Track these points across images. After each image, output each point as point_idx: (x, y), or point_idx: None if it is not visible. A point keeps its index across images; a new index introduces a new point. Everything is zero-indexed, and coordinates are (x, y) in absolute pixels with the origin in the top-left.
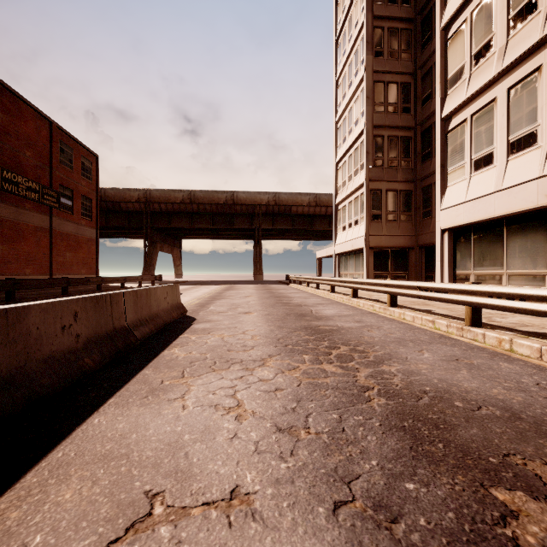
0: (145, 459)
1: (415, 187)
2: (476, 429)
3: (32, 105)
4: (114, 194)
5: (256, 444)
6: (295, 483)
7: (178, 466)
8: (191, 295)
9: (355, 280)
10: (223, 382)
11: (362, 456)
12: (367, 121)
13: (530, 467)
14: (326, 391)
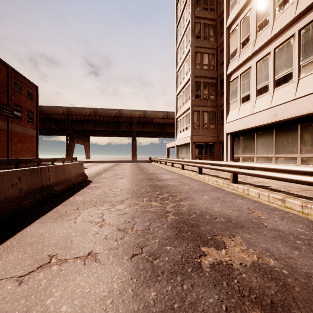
0: (51, 243)
1: (217, 110)
2: (209, 226)
3: None
4: (48, 109)
5: (106, 235)
6: (118, 249)
7: (66, 245)
8: (92, 168)
9: (182, 160)
10: (98, 211)
11: (153, 238)
12: (192, 73)
13: (222, 239)
14: (148, 214)
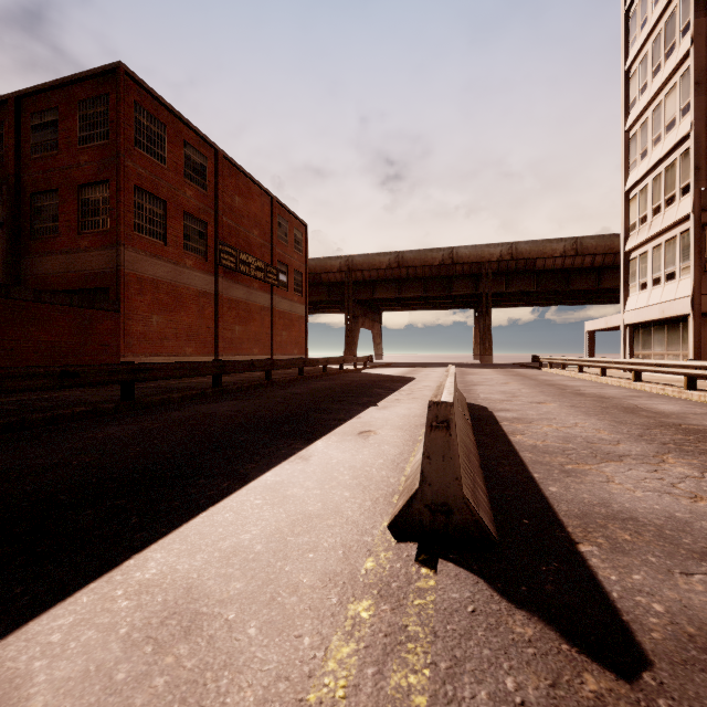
0: (661, 525)
1: None
2: None
3: (259, 183)
4: (314, 265)
5: None
6: None
7: None
8: (429, 379)
9: (694, 364)
10: (639, 473)
11: None
12: (697, 120)
13: None
14: None
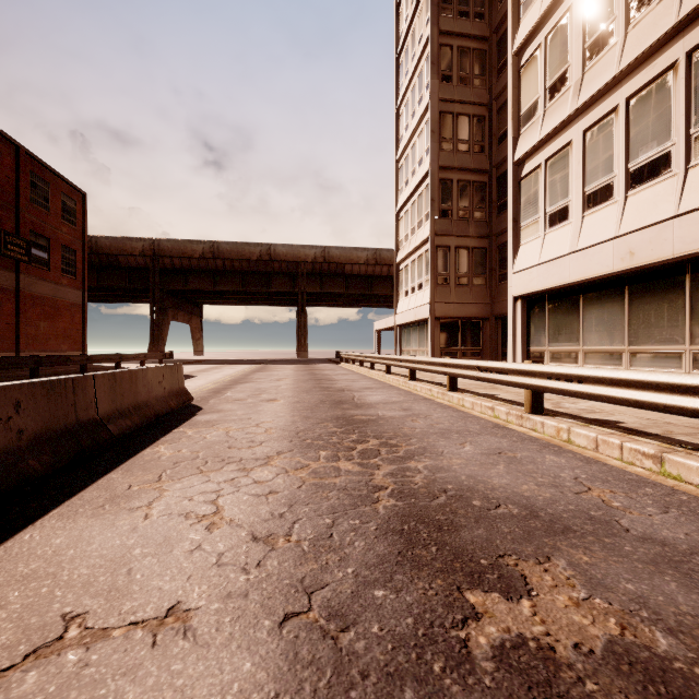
0: (76, 578)
1: (490, 244)
2: (482, 530)
3: None
4: (109, 244)
5: (220, 555)
6: (249, 596)
7: (114, 584)
8: (207, 378)
9: (412, 359)
10: (207, 485)
11: (340, 564)
12: (433, 161)
13: (520, 567)
14: (330, 493)
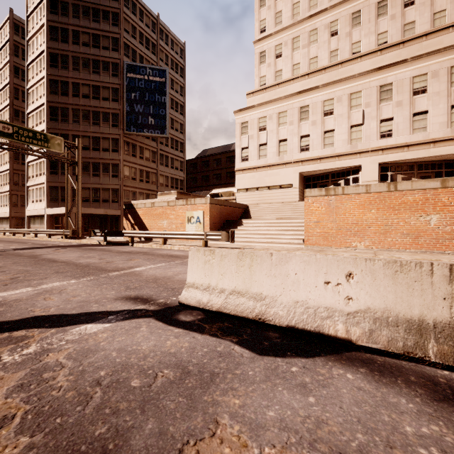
0: None
1: None
2: None
3: None
4: None
5: None
6: None
7: None
8: None
9: None
10: None
11: None
12: (11, 167)
13: None
14: None
